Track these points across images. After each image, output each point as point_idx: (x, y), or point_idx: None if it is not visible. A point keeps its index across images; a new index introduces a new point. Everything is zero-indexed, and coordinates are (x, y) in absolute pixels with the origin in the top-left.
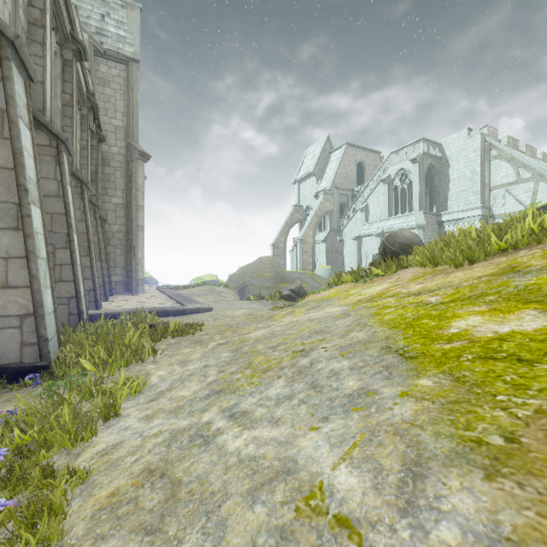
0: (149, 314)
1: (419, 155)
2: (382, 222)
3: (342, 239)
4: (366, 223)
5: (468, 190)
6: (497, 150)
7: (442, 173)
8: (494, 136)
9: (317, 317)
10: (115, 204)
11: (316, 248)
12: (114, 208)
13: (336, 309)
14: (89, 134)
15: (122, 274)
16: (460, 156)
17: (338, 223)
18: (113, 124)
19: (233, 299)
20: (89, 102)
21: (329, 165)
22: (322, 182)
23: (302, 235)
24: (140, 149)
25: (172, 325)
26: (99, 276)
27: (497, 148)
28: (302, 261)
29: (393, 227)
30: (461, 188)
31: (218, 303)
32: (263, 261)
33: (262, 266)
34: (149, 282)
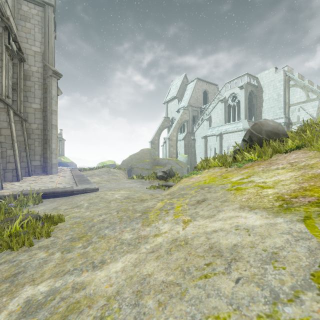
0: (31, 197)
1: (244, 84)
2: (220, 127)
3: (194, 138)
4: (210, 128)
5: (275, 106)
6: (294, 81)
7: (258, 96)
8: (291, 72)
9: (230, 244)
10: (34, 109)
11: (178, 144)
12: (34, 111)
13: (257, 222)
14: (4, 49)
15: (40, 160)
16: (270, 85)
17: (191, 128)
18: (32, 50)
19: (123, 177)
20: (3, 23)
21: (186, 92)
22: (182, 102)
23: (169, 135)
24: (53, 68)
25: (14, 225)
26: (12, 161)
27: (294, 79)
28: (169, 152)
29: (228, 130)
30: (271, 105)
31: (108, 182)
32: (144, 152)
33: (144, 154)
34: (71, 165)
